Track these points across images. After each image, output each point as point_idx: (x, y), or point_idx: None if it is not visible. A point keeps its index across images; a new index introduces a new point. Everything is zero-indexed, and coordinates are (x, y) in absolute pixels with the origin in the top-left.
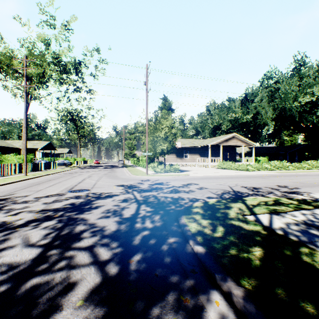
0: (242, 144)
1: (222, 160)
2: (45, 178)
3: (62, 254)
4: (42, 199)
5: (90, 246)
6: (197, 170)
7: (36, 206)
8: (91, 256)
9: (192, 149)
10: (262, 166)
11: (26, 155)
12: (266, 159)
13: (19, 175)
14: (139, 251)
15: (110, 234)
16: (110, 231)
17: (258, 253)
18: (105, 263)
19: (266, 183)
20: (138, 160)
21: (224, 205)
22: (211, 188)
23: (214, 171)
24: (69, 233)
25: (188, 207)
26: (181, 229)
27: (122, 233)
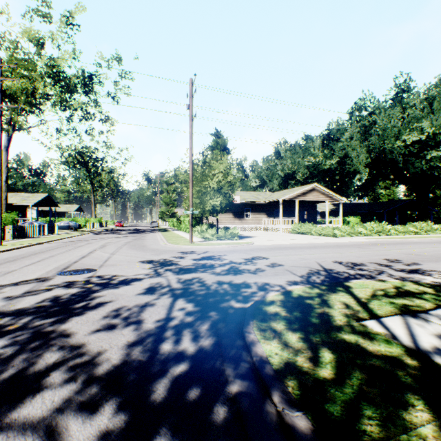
0: (325, 199)
1: (298, 222)
2: (31, 250)
3: None
4: (4, 290)
5: (53, 415)
6: (263, 236)
7: None
8: None
9: (255, 206)
10: (354, 229)
11: (1, 214)
12: (358, 220)
13: None
14: (161, 430)
15: (106, 375)
16: (109, 366)
17: (431, 433)
18: None
19: (368, 255)
20: (179, 221)
21: (319, 297)
22: (289, 265)
23: (288, 237)
24: (18, 375)
25: (259, 304)
26: (250, 356)
27: (132, 370)
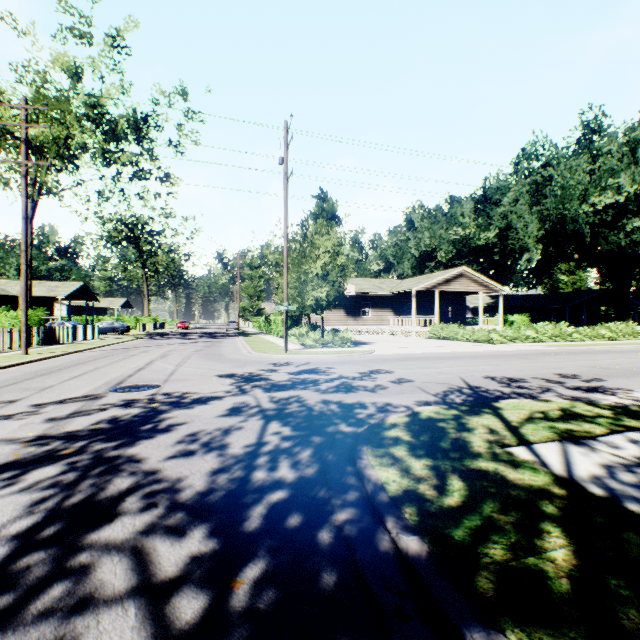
0: (478, 289)
1: (438, 322)
2: (67, 360)
3: (58, 566)
4: (46, 409)
5: (138, 537)
6: (388, 342)
7: (29, 425)
8: (134, 571)
9: (377, 299)
10: (519, 333)
11: (27, 311)
12: (526, 320)
13: (10, 354)
14: (259, 552)
15: (191, 501)
16: (193, 492)
17: (561, 556)
18: (168, 591)
19: (533, 368)
20: (267, 321)
21: (455, 420)
22: (421, 381)
23: (423, 344)
24: (89, 499)
25: (377, 427)
26: (362, 484)
27: (221, 496)
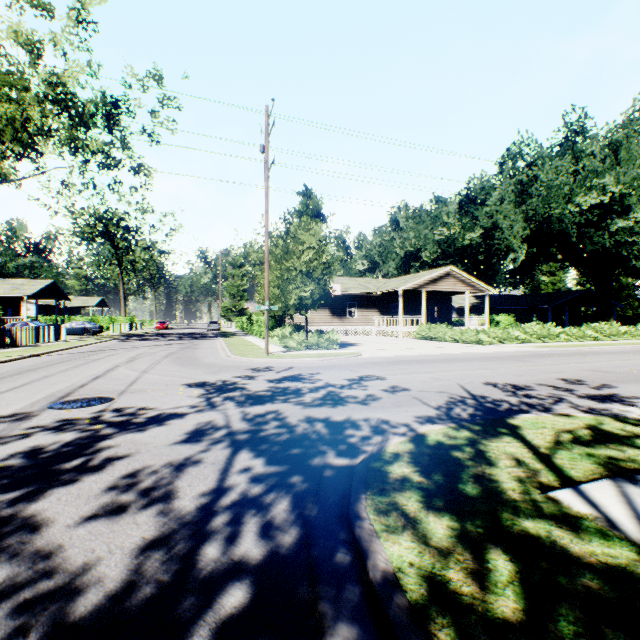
0: (465, 288)
1: (425, 322)
2: (16, 366)
3: None
4: None
5: None
6: (375, 343)
7: None
8: None
9: (363, 298)
10: (508, 333)
11: None
12: (511, 320)
13: None
14: None
15: (88, 619)
16: (98, 597)
17: None
18: None
19: (533, 373)
20: (250, 321)
21: (471, 446)
22: (417, 389)
23: (412, 345)
24: None
25: (375, 459)
26: (363, 568)
27: (141, 605)
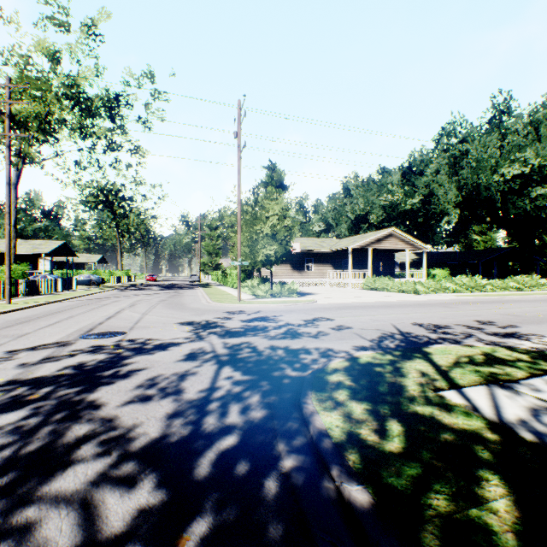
0: (405, 247)
1: (371, 275)
2: (46, 309)
3: (4, 522)
4: (19, 355)
5: (88, 488)
6: (328, 293)
7: (0, 371)
8: (80, 526)
9: (319, 255)
10: (441, 285)
11: (10, 266)
12: (446, 273)
13: None
14: (207, 504)
15: (144, 448)
16: (147, 439)
17: (503, 507)
18: None
19: (455, 316)
20: (224, 274)
21: (391, 364)
22: (358, 328)
23: (359, 295)
24: (45, 447)
25: (320, 372)
26: (307, 429)
27: (173, 443)
